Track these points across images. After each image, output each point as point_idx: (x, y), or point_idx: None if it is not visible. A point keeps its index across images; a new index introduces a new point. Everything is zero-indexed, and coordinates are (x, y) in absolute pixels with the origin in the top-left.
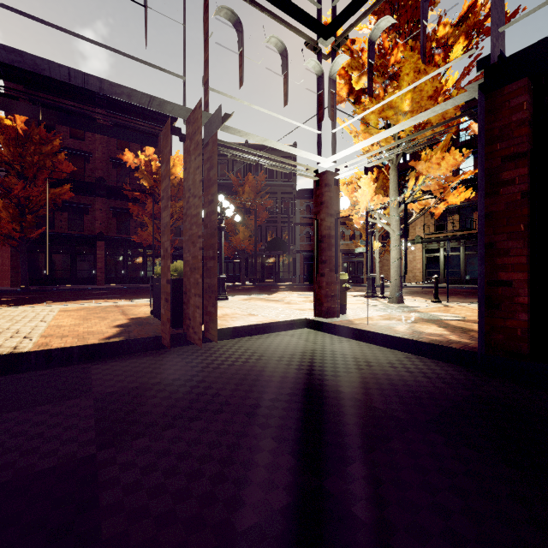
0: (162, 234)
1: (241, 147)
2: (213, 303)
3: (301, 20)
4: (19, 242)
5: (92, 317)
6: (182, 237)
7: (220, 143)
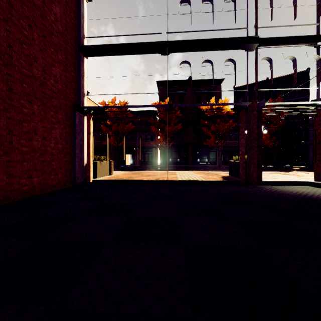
0: (240, 146)
1: (271, 108)
2: (260, 170)
3: (305, 41)
4: (165, 148)
5: (207, 175)
6: (227, 141)
7: (249, 84)
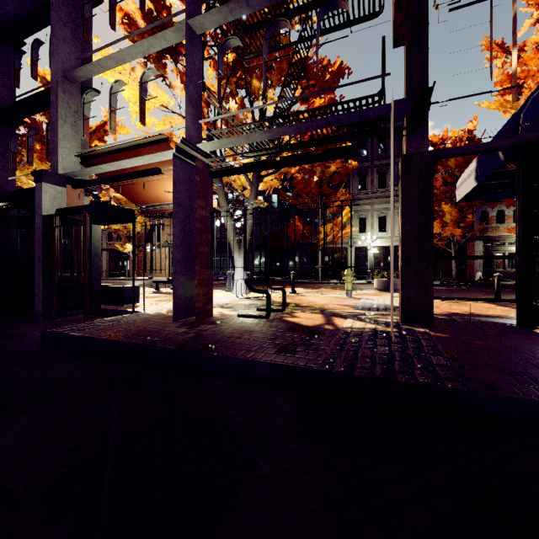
0: None
1: None
2: None
3: None
4: None
5: None
6: None
7: None
